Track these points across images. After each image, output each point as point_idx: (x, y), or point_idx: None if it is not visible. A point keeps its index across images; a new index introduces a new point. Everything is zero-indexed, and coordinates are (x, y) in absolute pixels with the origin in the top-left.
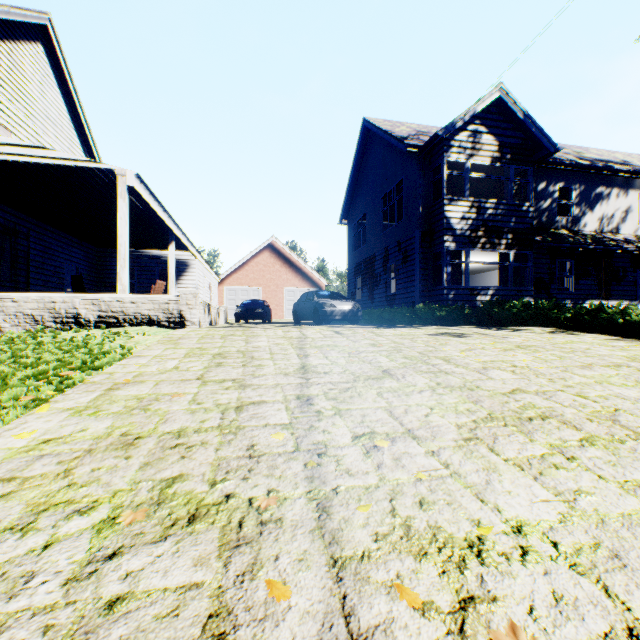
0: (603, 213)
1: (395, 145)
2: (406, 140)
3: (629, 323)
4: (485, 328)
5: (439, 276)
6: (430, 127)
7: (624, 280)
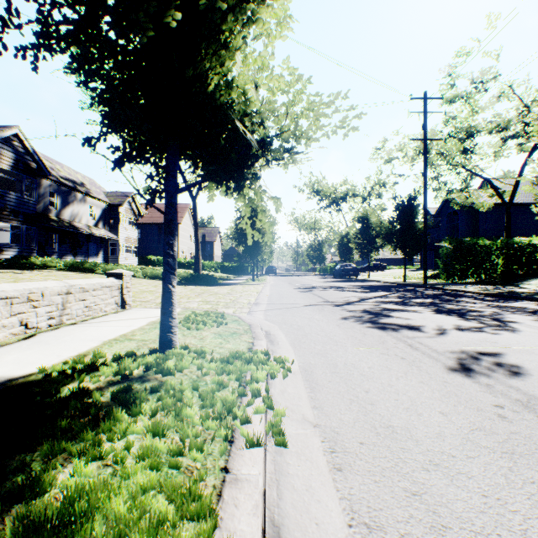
0: (74, 211)
1: None
2: None
3: (85, 268)
4: (23, 270)
5: None
6: None
7: (83, 247)
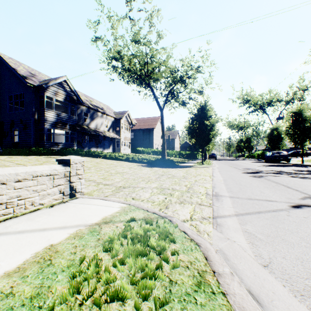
0: (96, 123)
1: (20, 78)
2: (27, 79)
3: (95, 154)
4: (62, 156)
5: (42, 137)
6: (35, 70)
7: (102, 143)
